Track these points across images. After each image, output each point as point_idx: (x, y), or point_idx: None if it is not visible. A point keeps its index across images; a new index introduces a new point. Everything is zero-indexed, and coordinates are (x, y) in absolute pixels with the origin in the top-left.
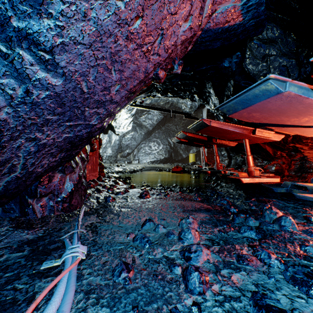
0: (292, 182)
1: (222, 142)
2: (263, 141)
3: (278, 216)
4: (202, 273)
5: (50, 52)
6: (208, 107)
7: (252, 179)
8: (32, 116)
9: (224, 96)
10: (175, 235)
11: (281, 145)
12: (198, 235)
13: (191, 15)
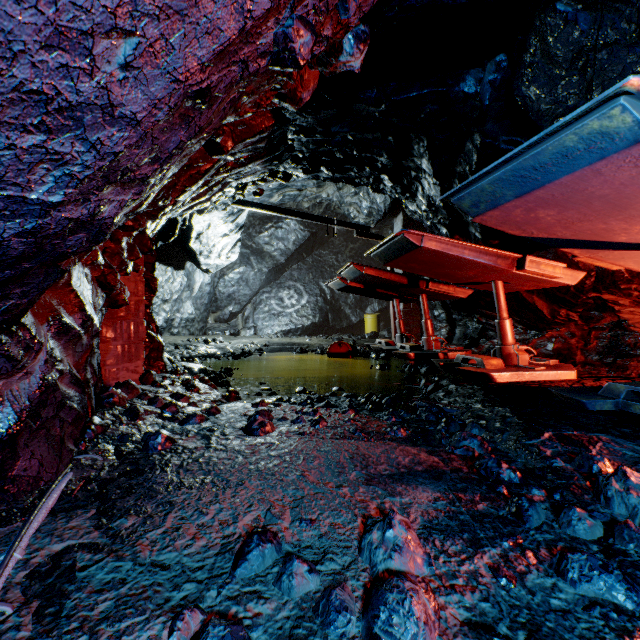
0: (630, 384)
1: (440, 288)
2: (536, 285)
3: None
4: None
5: None
6: (412, 208)
7: (516, 373)
8: None
9: (453, 176)
10: (352, 618)
11: (571, 297)
12: (436, 608)
13: None
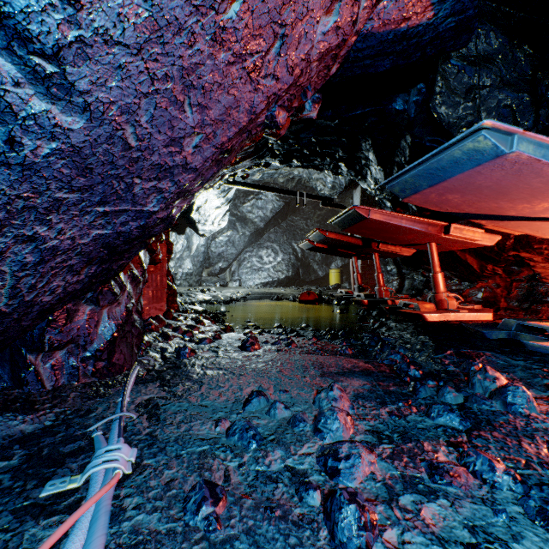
0: (519, 320)
1: (388, 248)
2: (463, 246)
3: (498, 385)
4: (364, 506)
5: (54, 58)
6: (364, 186)
7: (443, 314)
8: (25, 191)
9: (393, 164)
10: (307, 424)
11: (495, 255)
12: (352, 423)
13: (338, 0)
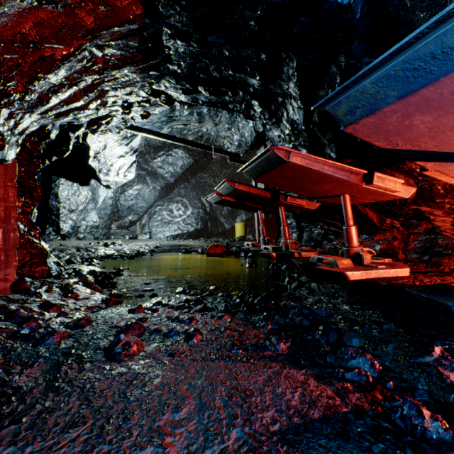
0: None
1: (296, 201)
2: (376, 198)
3: None
4: None
5: None
6: (276, 133)
7: (365, 272)
8: None
9: (316, 100)
10: None
11: (396, 209)
12: None
13: None
